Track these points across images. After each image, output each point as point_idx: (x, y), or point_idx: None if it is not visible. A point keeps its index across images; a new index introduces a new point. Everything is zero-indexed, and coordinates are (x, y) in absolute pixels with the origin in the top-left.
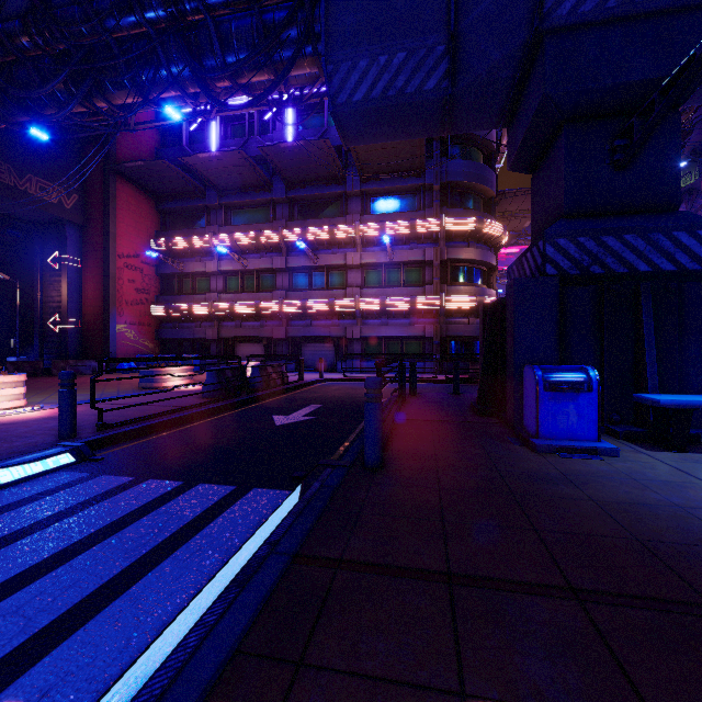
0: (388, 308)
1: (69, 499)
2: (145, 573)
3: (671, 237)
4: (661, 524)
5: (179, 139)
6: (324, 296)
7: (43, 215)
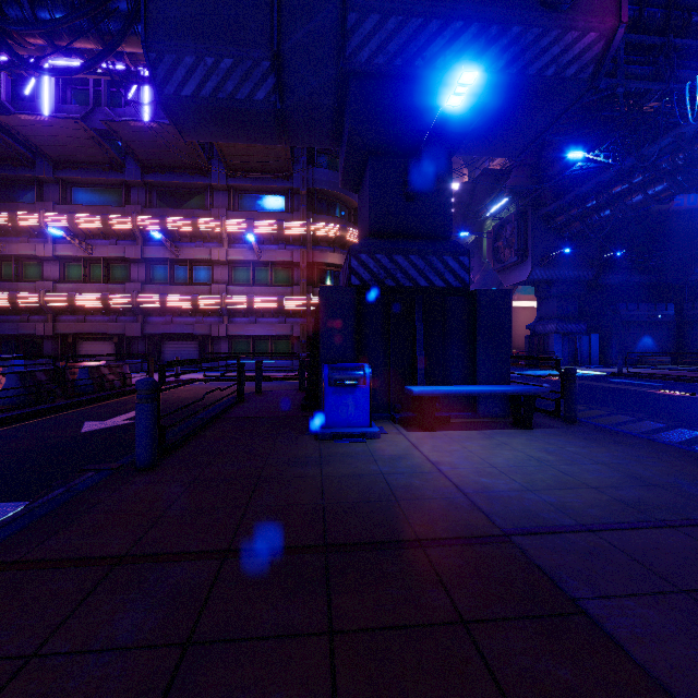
0: (256, 307)
1: None
2: None
3: (442, 260)
4: (354, 489)
5: None
6: (187, 292)
7: None
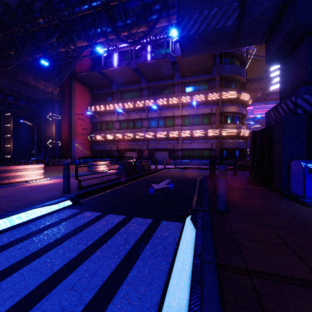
0: (194, 135)
1: (76, 223)
2: (130, 268)
3: None
4: None
5: (100, 63)
6: (164, 130)
7: (45, 97)
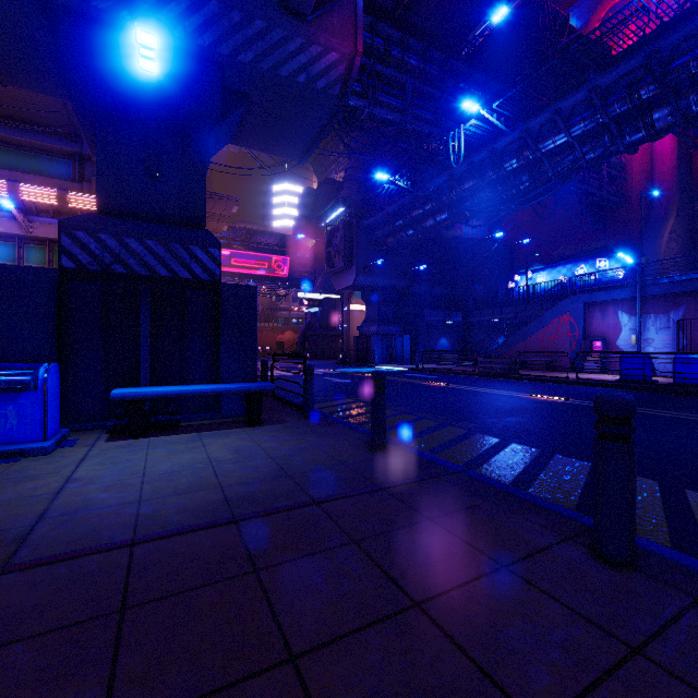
0: None
1: None
2: None
3: (188, 249)
4: None
5: None
6: None
7: None
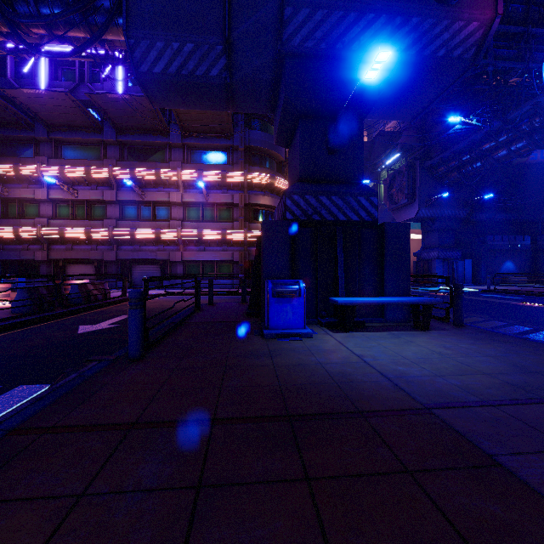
0: (205, 238)
1: None
2: None
3: (357, 200)
4: (301, 375)
5: (4, 71)
6: (151, 226)
7: None
